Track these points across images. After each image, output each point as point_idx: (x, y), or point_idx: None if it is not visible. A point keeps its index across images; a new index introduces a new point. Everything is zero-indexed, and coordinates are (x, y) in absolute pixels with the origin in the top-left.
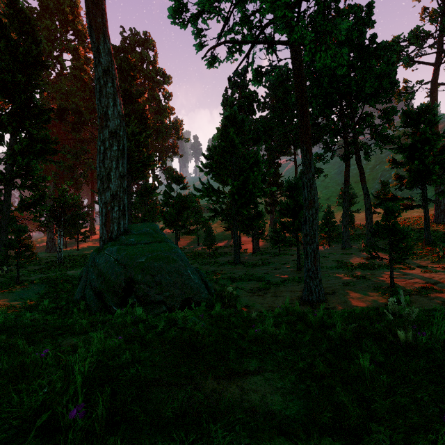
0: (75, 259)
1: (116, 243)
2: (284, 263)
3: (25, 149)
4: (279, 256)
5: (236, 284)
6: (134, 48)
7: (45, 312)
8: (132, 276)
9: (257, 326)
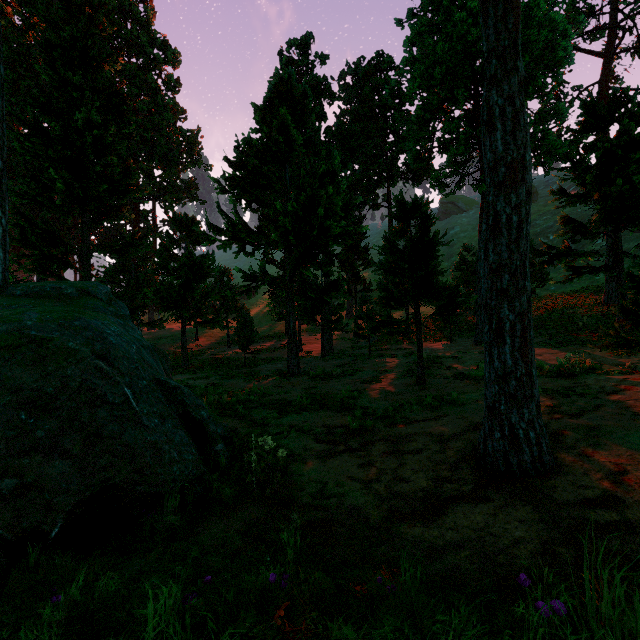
0: None
1: None
2: (383, 371)
3: None
4: (371, 359)
5: (289, 417)
6: None
7: None
8: None
9: None
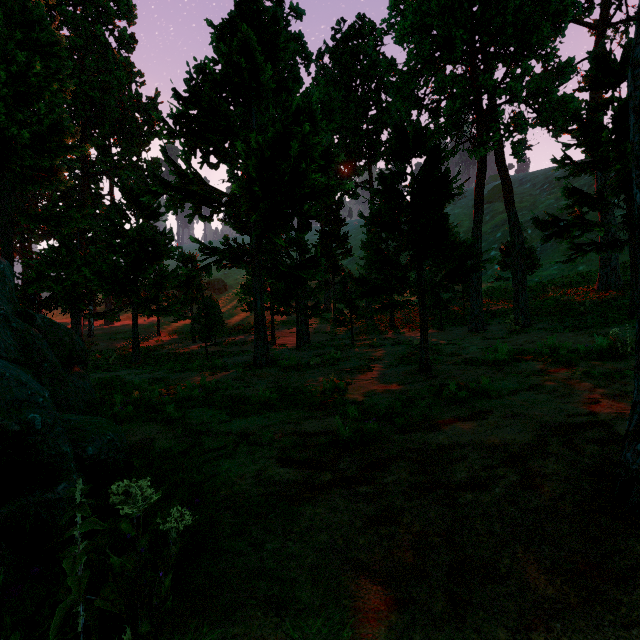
0: None
1: None
2: (372, 360)
3: None
4: (355, 348)
5: (242, 420)
6: None
7: None
8: None
9: None
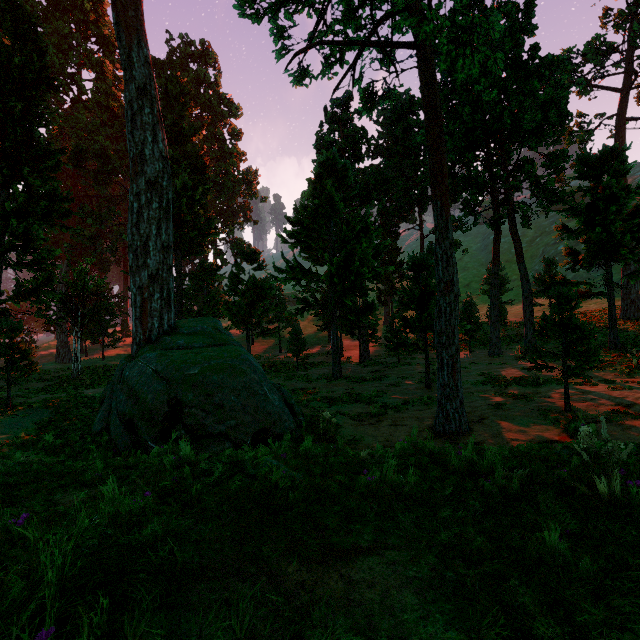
0: (99, 373)
1: (156, 347)
2: (405, 378)
3: (22, 209)
4: (399, 367)
5: (335, 407)
6: (186, 63)
7: (47, 451)
8: (179, 396)
9: (370, 472)
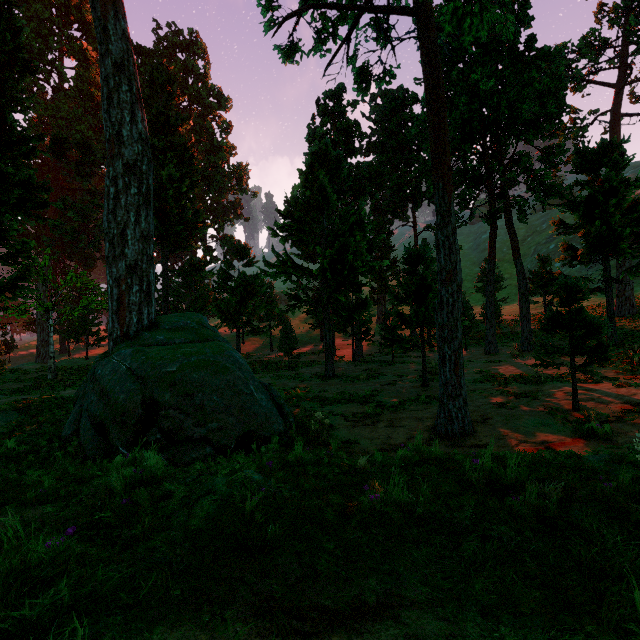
0: (81, 373)
1: (134, 343)
2: (400, 376)
3: None
4: (393, 365)
5: (328, 407)
6: (174, 53)
7: (8, 458)
8: (155, 396)
9: (372, 486)
